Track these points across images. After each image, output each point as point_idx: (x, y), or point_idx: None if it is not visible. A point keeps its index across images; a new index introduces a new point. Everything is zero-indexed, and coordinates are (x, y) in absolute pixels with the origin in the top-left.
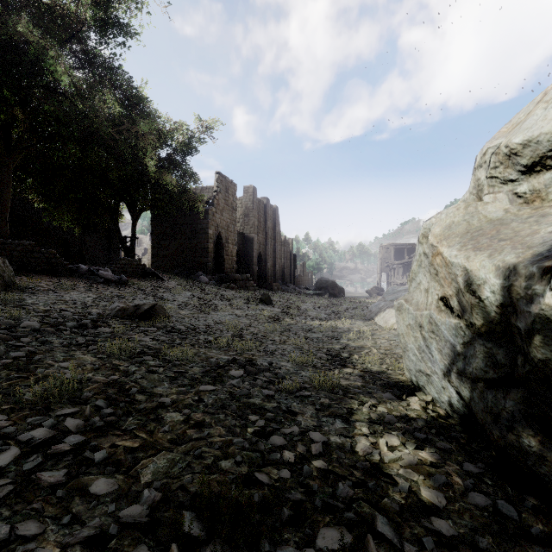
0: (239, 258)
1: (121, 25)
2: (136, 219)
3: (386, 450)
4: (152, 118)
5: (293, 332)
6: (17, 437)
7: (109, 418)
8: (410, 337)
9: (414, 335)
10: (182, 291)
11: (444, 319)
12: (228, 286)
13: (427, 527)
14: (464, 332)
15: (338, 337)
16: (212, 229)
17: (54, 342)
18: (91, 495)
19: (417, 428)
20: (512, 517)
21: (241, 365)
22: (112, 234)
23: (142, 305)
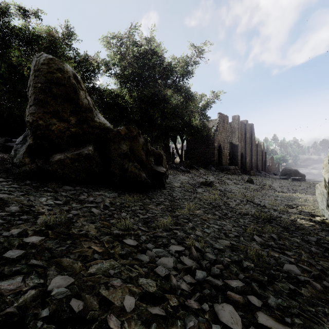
0: (229, 156)
1: (189, 72)
2: (183, 142)
3: (298, 220)
4: (194, 99)
5: (268, 196)
6: (218, 203)
7: (229, 204)
8: (318, 197)
9: (319, 197)
10: (210, 176)
11: (324, 190)
12: (226, 173)
13: (302, 226)
14: (327, 194)
15: (292, 200)
16: (216, 143)
17: (199, 190)
18: (237, 211)
19: (313, 221)
20: (327, 230)
21: (251, 202)
22: (167, 147)
23: (207, 181)
